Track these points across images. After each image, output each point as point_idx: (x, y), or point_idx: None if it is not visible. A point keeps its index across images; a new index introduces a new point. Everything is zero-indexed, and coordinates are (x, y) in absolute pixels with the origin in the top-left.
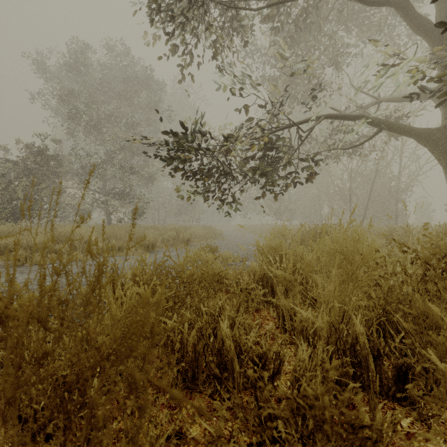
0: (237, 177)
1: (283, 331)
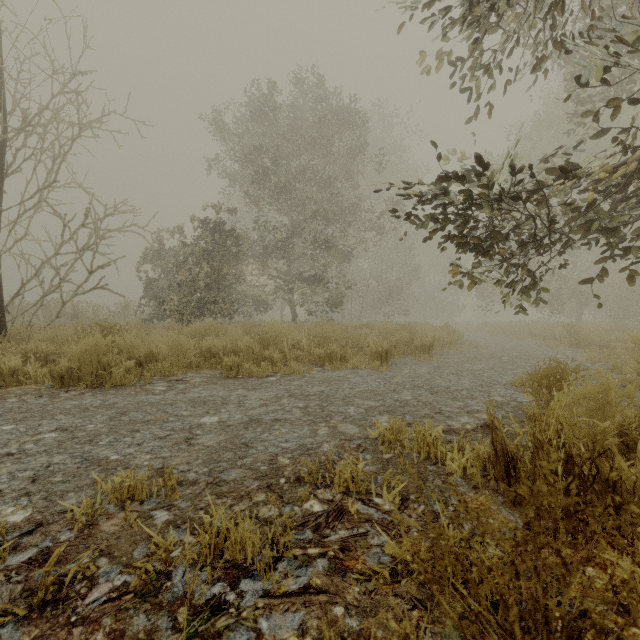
0: None
1: None
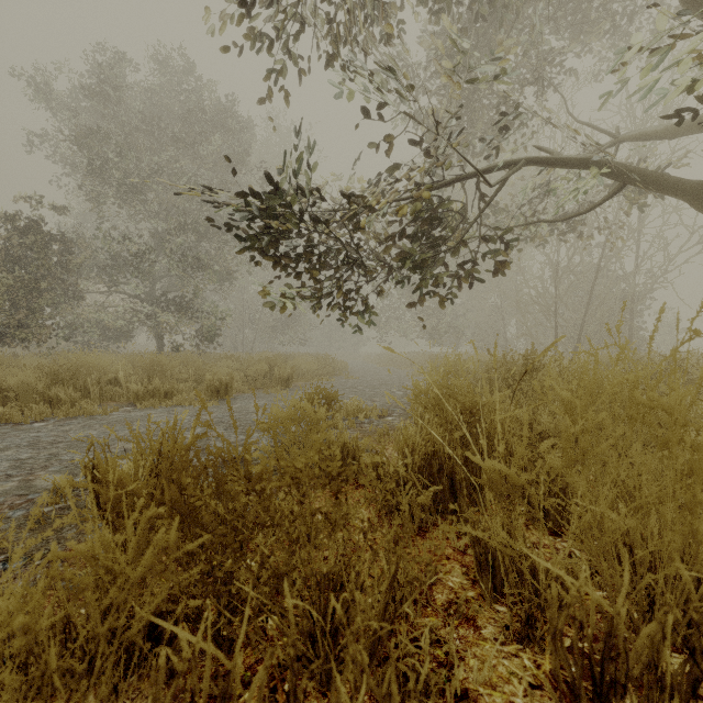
0: (372, 269)
1: (493, 598)
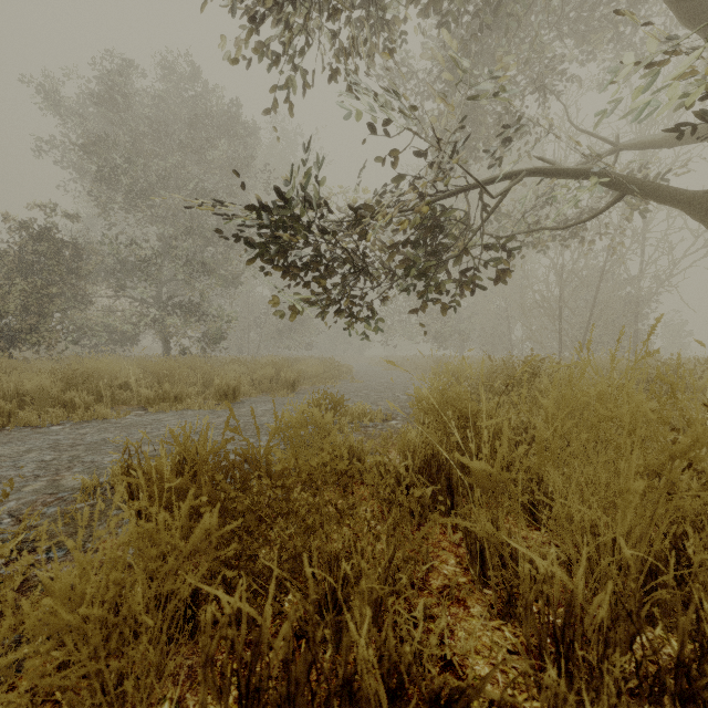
0: (377, 276)
1: (482, 583)
